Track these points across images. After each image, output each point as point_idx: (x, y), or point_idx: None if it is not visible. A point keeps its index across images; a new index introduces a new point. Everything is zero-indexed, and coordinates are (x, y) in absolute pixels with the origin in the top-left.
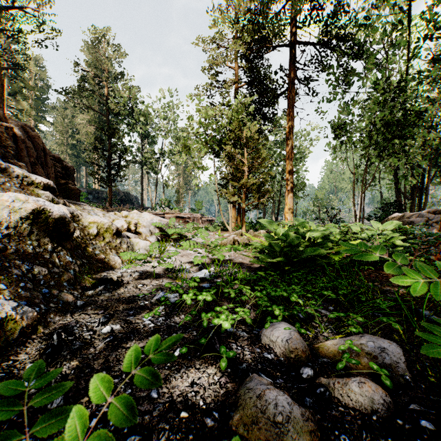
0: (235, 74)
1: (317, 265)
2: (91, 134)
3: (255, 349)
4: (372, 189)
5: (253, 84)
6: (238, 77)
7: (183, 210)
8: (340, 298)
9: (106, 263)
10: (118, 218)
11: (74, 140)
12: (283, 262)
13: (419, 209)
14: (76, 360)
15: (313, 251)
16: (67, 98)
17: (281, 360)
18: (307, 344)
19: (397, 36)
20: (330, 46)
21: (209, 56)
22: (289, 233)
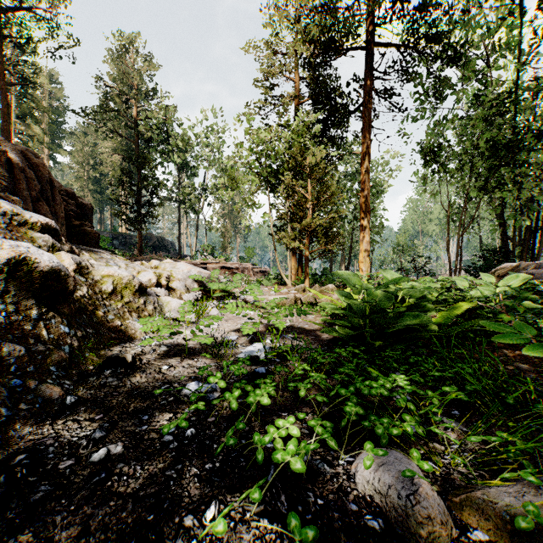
0: (295, 87)
1: (418, 338)
2: (117, 165)
3: (349, 504)
4: (468, 232)
5: (318, 99)
6: (298, 91)
7: (230, 259)
8: (473, 399)
9: (122, 332)
10: (145, 269)
11: (96, 172)
12: (369, 333)
13: (532, 258)
14: (31, 528)
15: (413, 317)
16: (88, 122)
17: (399, 536)
18: (436, 491)
19: (506, 34)
20: (417, 48)
21: (262, 63)
22: (376, 292)
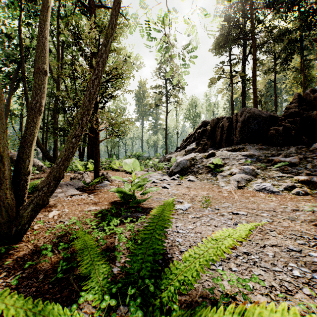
0: None
1: None
2: None
3: None
4: None
5: None
6: None
7: None
8: None
9: None
10: None
11: None
12: None
13: None
14: None
15: None
16: None
17: None
18: None
19: None
20: None
21: None
22: None
